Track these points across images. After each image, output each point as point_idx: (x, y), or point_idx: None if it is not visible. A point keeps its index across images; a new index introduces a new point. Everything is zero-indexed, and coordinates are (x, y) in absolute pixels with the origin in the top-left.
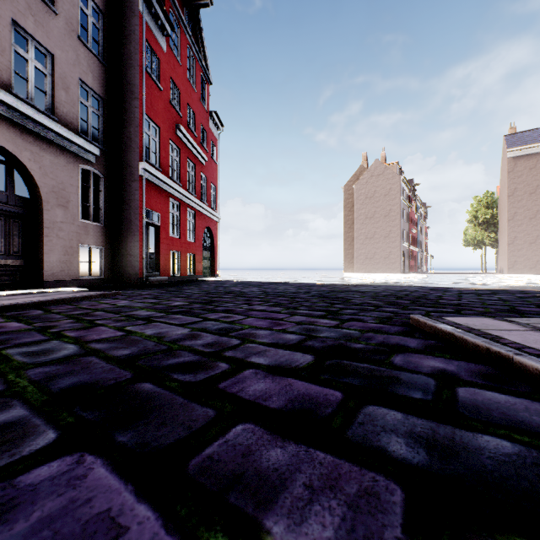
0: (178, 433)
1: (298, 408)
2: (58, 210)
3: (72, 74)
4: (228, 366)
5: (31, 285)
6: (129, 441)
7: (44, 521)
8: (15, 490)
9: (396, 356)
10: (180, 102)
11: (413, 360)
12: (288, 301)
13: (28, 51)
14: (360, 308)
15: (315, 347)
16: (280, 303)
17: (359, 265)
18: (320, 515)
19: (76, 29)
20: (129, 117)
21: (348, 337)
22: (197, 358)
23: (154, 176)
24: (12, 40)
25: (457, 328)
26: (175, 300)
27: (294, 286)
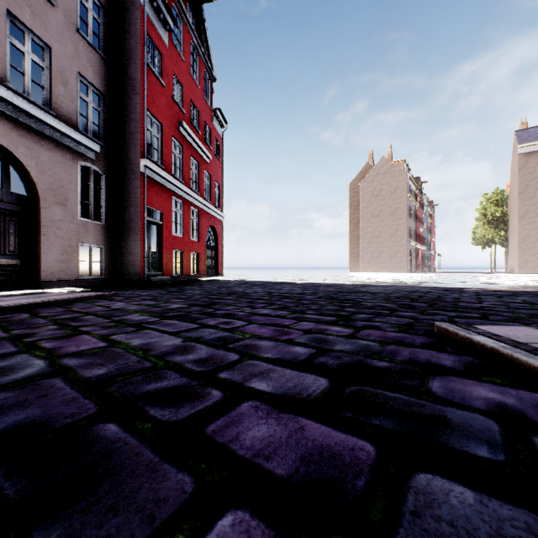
0: (131, 531)
1: (315, 477)
2: (56, 208)
3: (71, 68)
4: (221, 395)
5: (28, 285)
6: None
7: None
8: None
9: (433, 380)
10: (183, 98)
11: (456, 387)
12: (294, 304)
13: (24, 43)
14: (374, 312)
15: (329, 365)
16: (285, 306)
17: (365, 264)
18: None
19: (75, 22)
20: (130, 113)
21: (368, 352)
22: (184, 381)
23: (156, 174)
24: (7, 31)
25: (498, 341)
26: (173, 302)
27: (299, 286)
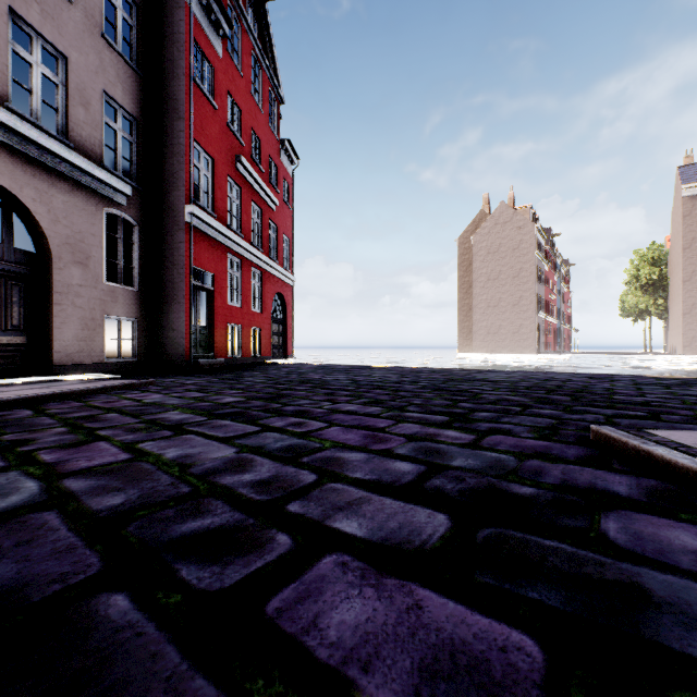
0: None
1: None
2: (74, 269)
3: (93, 85)
4: (290, 542)
5: (37, 371)
6: None
7: None
8: None
9: (607, 519)
10: (241, 126)
11: (644, 531)
12: (389, 396)
13: (32, 51)
14: (500, 409)
15: (447, 492)
16: (378, 399)
17: (479, 342)
18: None
19: (99, 25)
20: (172, 144)
21: (500, 470)
22: (235, 517)
23: (206, 224)
24: (9, 35)
25: (691, 456)
26: (227, 394)
27: (394, 372)
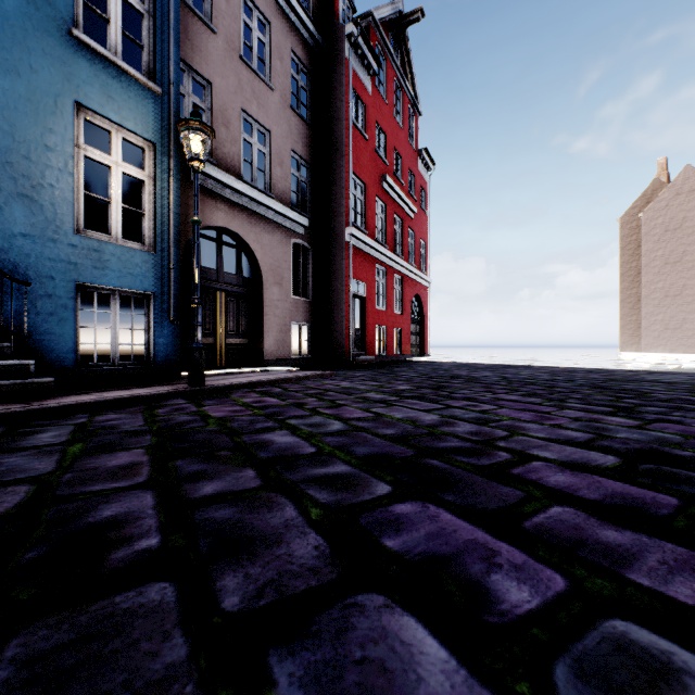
0: (496, 502)
1: (620, 504)
2: (275, 288)
3: (285, 147)
4: (509, 456)
5: (254, 363)
6: (455, 501)
7: (431, 535)
8: (394, 514)
9: None
10: (385, 148)
11: None
12: (545, 391)
13: (252, 135)
14: (671, 406)
15: (614, 448)
16: (535, 393)
17: (652, 340)
18: (686, 583)
19: (288, 100)
20: (335, 179)
21: (664, 442)
22: (468, 444)
23: (360, 241)
24: (241, 129)
25: None
26: (397, 384)
27: (543, 371)
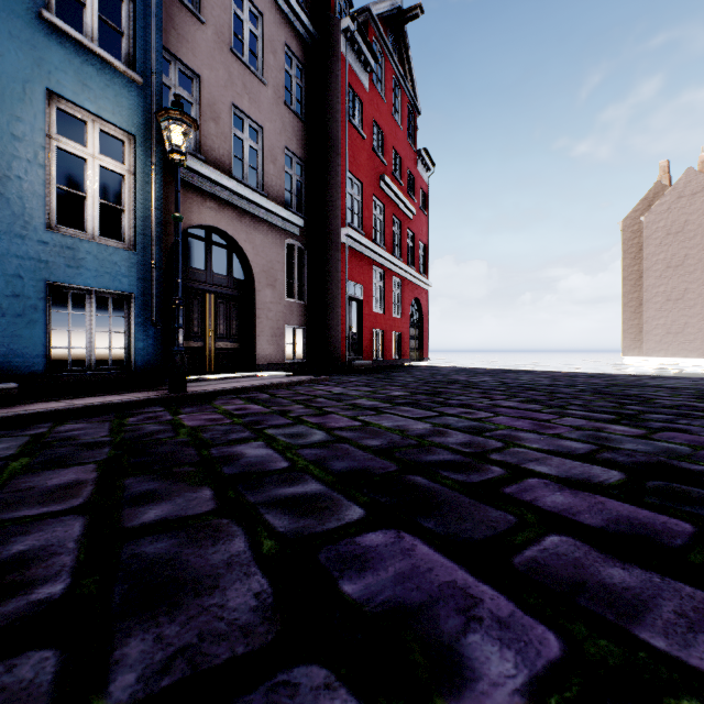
0: (483, 530)
1: (627, 531)
2: (267, 290)
3: (278, 144)
4: (502, 471)
5: (246, 368)
6: (435, 528)
7: (401, 575)
8: (361, 547)
9: None
10: (383, 147)
11: None
12: (545, 397)
13: (243, 131)
14: (677, 413)
15: (618, 461)
16: (534, 399)
17: (654, 344)
18: None
19: (282, 95)
20: (331, 178)
21: (672, 454)
22: (458, 457)
23: (357, 242)
24: (232, 124)
25: None
26: (391, 389)
27: (543, 376)
